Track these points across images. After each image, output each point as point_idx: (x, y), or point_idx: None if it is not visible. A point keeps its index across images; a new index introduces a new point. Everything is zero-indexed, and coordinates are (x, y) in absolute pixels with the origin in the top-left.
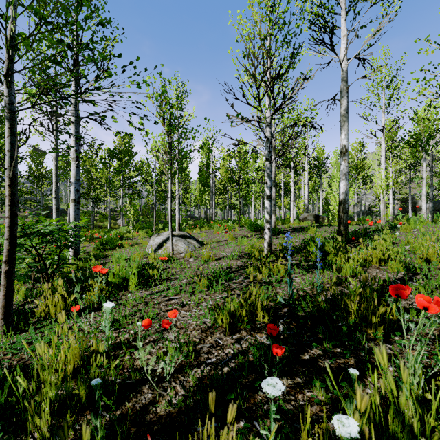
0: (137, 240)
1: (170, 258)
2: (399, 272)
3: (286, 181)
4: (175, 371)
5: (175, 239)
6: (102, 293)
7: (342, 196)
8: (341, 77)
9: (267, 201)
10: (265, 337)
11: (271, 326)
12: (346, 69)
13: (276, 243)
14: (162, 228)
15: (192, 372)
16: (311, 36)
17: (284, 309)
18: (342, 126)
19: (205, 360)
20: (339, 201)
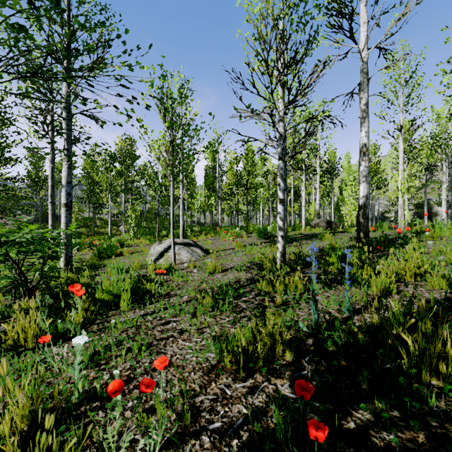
0: (139, 247)
1: (171, 269)
2: (442, 290)
3: (295, 186)
4: (163, 444)
5: (178, 247)
6: (87, 313)
7: (361, 200)
8: (360, 68)
9: (279, 206)
10: (288, 386)
11: (300, 381)
12: (366, 60)
13: (289, 252)
14: (166, 235)
15: (187, 446)
16: (328, 23)
17: (308, 341)
18: (361, 123)
19: (206, 424)
20: (359, 206)
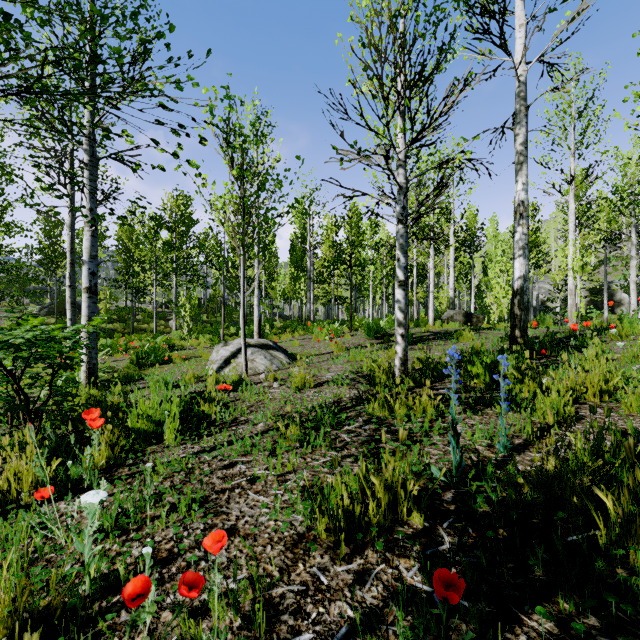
0: (196, 351)
1: (240, 383)
2: None
3: (420, 263)
4: None
5: (251, 351)
6: (114, 450)
7: (517, 283)
8: (516, 91)
9: (399, 290)
10: (418, 571)
11: (441, 571)
12: (524, 79)
13: (411, 358)
14: (235, 333)
15: None
16: (469, 25)
17: (446, 495)
18: (517, 171)
19: (289, 636)
20: (514, 291)
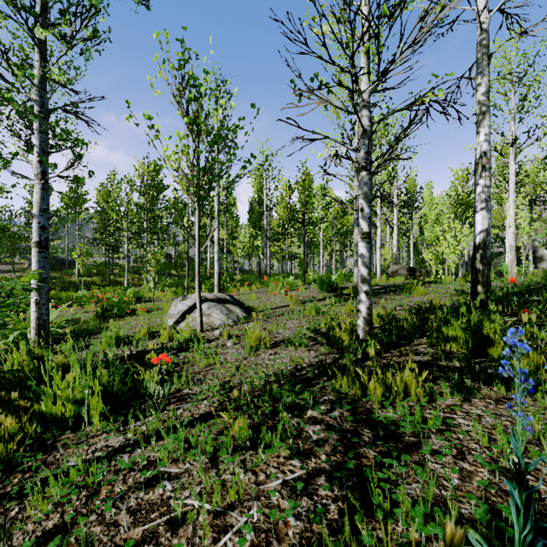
0: (161, 303)
1: (193, 341)
2: None
3: None
4: None
5: (208, 305)
6: (8, 448)
7: (479, 237)
8: (477, 40)
9: (363, 243)
10: None
11: None
12: (486, 26)
13: None
14: None
15: None
16: None
17: None
18: (479, 121)
19: None
20: (475, 245)
